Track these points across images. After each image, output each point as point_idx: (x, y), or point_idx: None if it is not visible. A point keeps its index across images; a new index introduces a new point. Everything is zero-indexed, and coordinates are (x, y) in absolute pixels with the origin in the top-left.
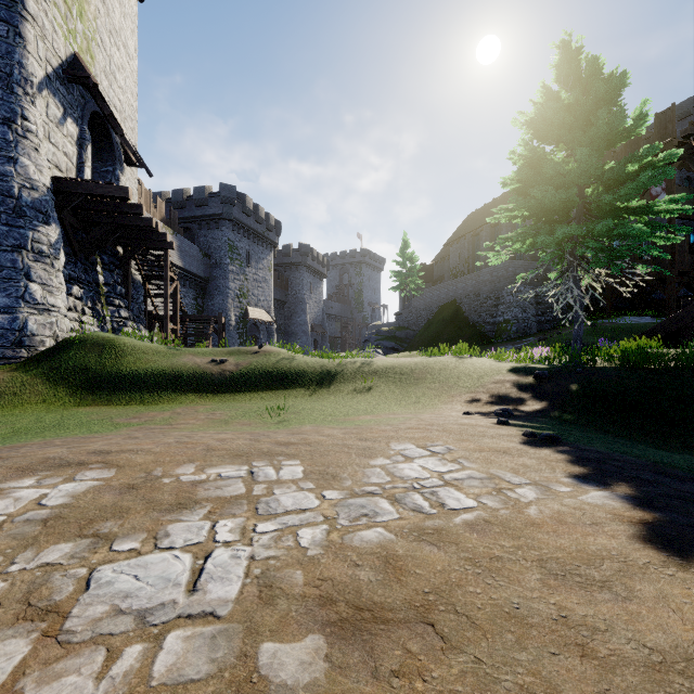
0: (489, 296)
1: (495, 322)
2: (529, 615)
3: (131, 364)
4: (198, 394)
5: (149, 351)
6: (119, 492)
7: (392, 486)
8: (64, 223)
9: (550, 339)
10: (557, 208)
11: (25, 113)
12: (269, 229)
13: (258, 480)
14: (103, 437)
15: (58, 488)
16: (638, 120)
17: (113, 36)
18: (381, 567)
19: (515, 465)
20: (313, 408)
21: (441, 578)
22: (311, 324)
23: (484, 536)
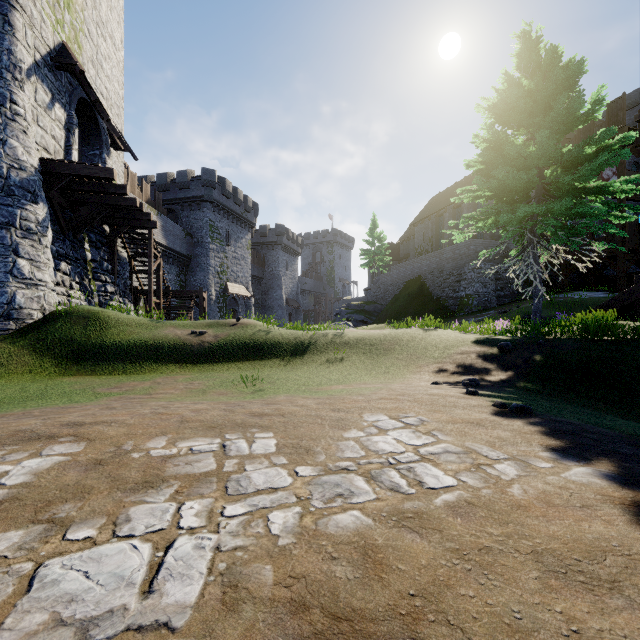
0: (452, 272)
1: (457, 297)
2: (535, 629)
3: (115, 336)
4: (179, 364)
5: (132, 324)
6: (85, 469)
7: (366, 461)
8: (52, 203)
9: (509, 313)
10: (518, 189)
11: (14, 97)
12: (247, 210)
13: (230, 455)
14: (82, 407)
15: (21, 464)
16: (595, 105)
17: (100, 27)
18: (359, 561)
19: (490, 438)
20: (288, 378)
21: (427, 576)
22: (286, 299)
23: (468, 521)
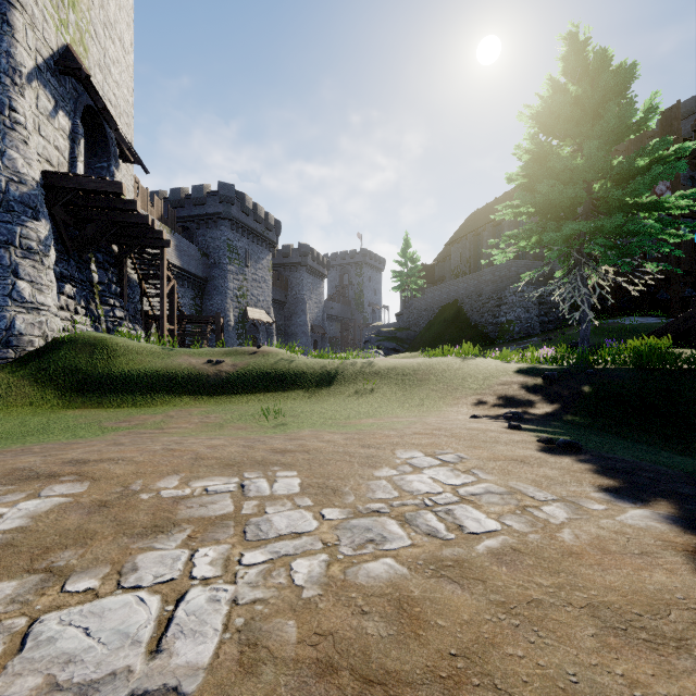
0: (491, 296)
1: (497, 322)
2: (593, 694)
3: (124, 365)
4: (193, 396)
5: (142, 352)
6: (88, 512)
7: (400, 502)
8: (56, 220)
9: (554, 340)
10: (564, 204)
11: (13, 104)
12: (268, 228)
13: (249, 496)
14: (86, 443)
15: (17, 507)
16: (648, 114)
17: (107, 28)
18: (393, 616)
19: (536, 477)
20: (313, 410)
21: (470, 633)
22: (311, 325)
23: (515, 570)
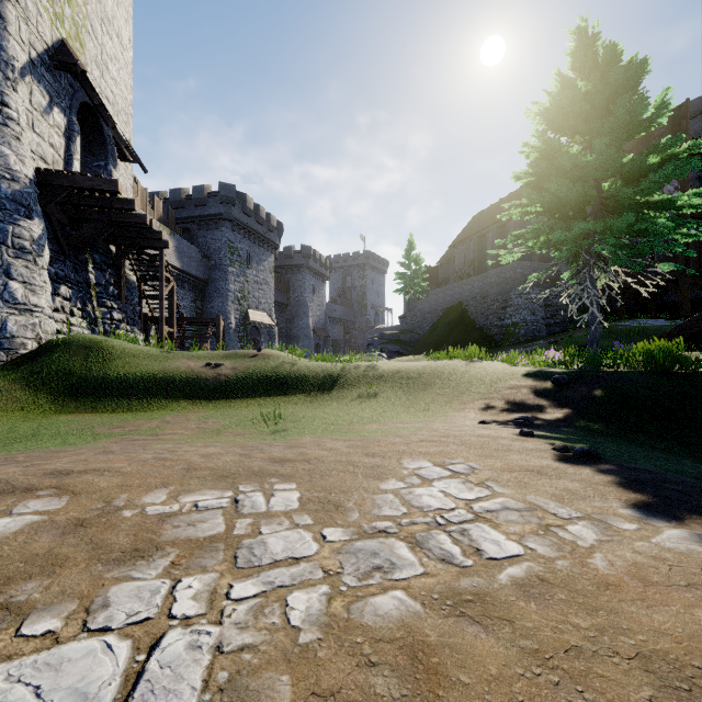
0: (496, 298)
1: (502, 325)
2: None
3: (120, 369)
4: (191, 400)
5: (139, 355)
6: (62, 532)
7: (409, 521)
8: (51, 219)
9: (561, 343)
10: (573, 203)
11: (5, 99)
12: (270, 230)
13: (242, 513)
14: (75, 451)
15: None
16: (659, 110)
17: (105, 24)
18: (406, 669)
19: (556, 490)
20: (315, 415)
21: (501, 694)
22: (314, 328)
23: (545, 607)
